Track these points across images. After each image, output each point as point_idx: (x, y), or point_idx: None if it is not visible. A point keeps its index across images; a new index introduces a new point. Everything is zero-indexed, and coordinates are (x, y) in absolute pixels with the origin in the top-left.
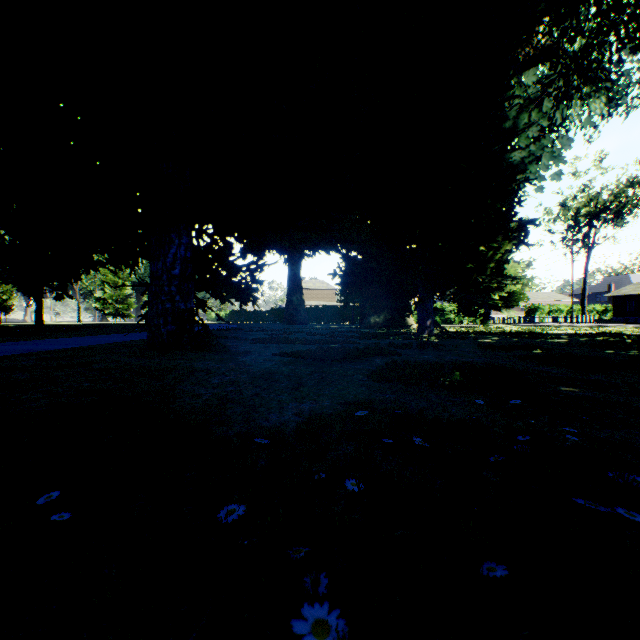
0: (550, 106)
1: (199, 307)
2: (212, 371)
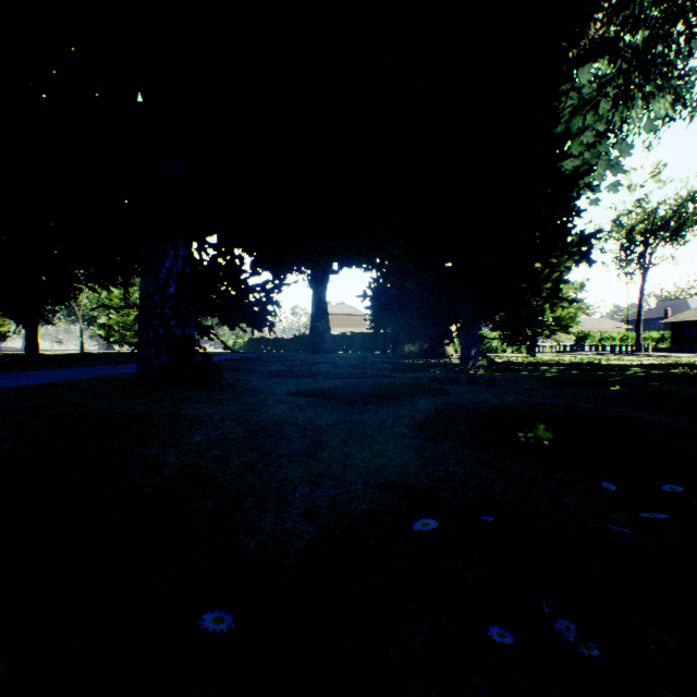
0: (607, 108)
1: (204, 334)
2: (201, 420)
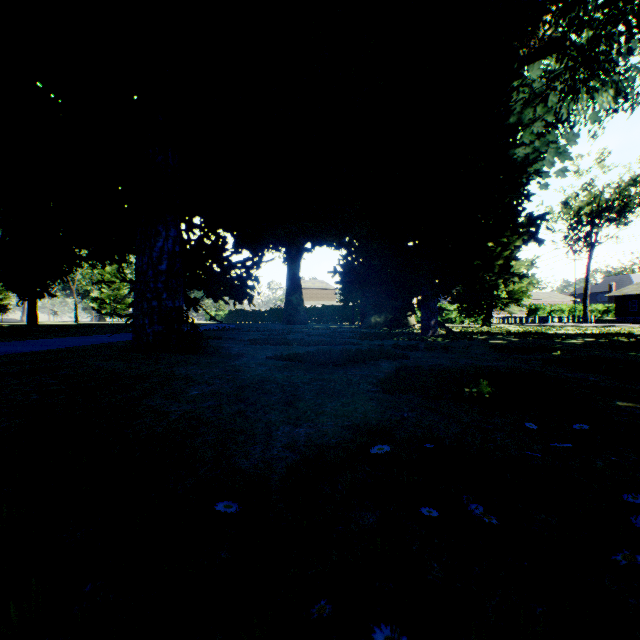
0: (555, 101)
1: (191, 306)
2: (193, 379)
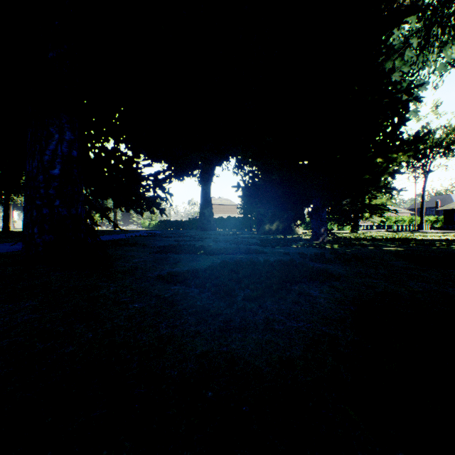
0: (410, 55)
1: None
2: None
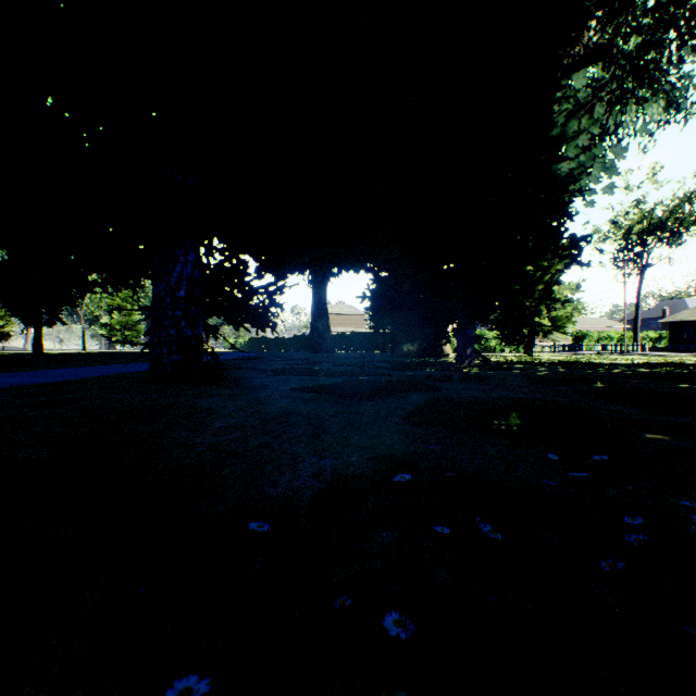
0: (602, 112)
1: (210, 334)
2: (216, 411)
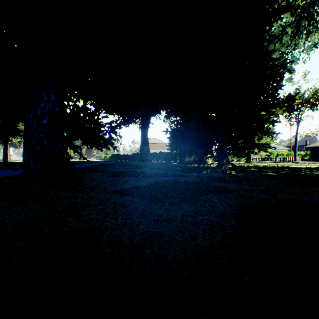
0: (286, 40)
1: None
2: None
